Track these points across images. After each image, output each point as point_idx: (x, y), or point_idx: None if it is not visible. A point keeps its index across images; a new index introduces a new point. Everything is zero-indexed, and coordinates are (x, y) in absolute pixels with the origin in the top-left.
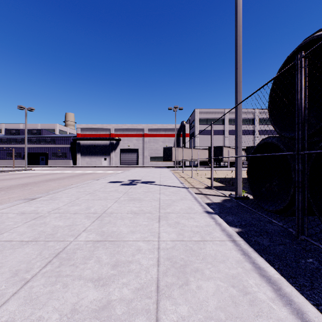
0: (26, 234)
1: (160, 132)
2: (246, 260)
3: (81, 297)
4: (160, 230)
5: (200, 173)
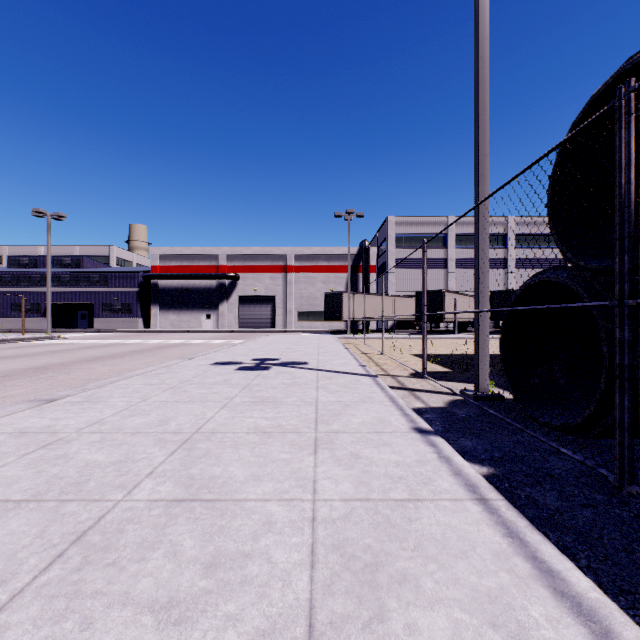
0: (20, 484)
1: (319, 262)
2: (516, 552)
3: None
4: (317, 473)
5: (400, 345)
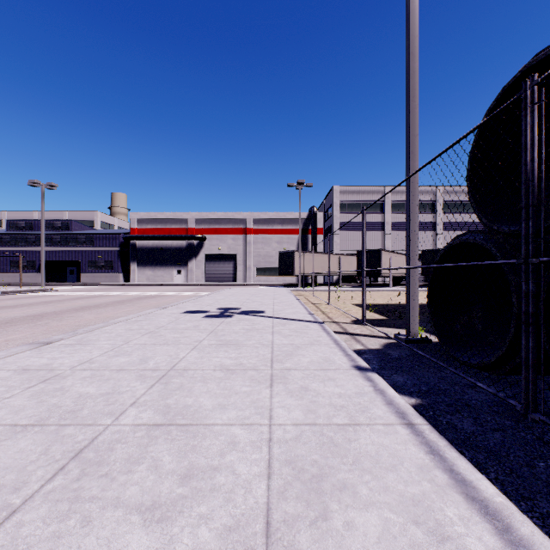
0: (26, 412)
1: (274, 225)
2: (436, 466)
3: (116, 547)
4: (273, 402)
5: (343, 297)
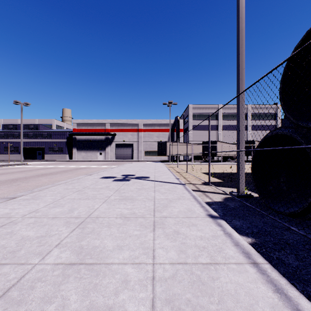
0: None
1: (155, 127)
2: (285, 305)
3: None
4: (155, 244)
5: (195, 168)
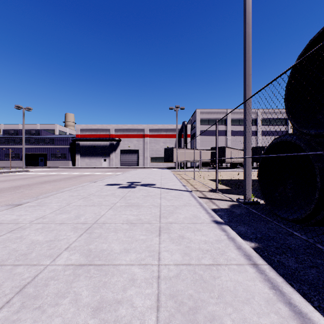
0: None
1: (161, 132)
2: (278, 299)
3: None
4: (160, 247)
5: (203, 175)
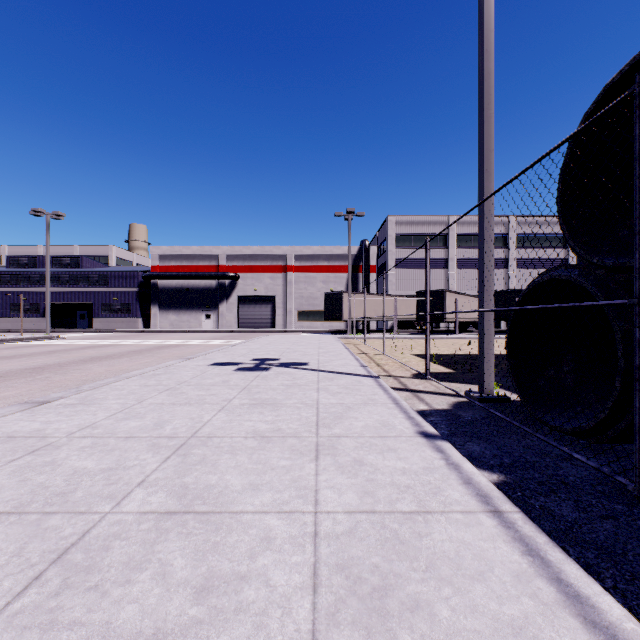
0: (2, 494)
1: (319, 261)
2: (538, 573)
3: None
4: (319, 481)
5: (401, 346)
